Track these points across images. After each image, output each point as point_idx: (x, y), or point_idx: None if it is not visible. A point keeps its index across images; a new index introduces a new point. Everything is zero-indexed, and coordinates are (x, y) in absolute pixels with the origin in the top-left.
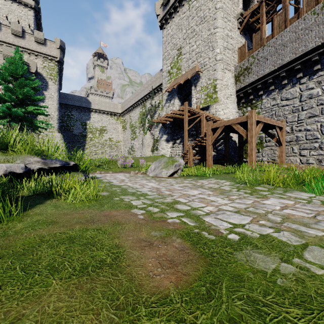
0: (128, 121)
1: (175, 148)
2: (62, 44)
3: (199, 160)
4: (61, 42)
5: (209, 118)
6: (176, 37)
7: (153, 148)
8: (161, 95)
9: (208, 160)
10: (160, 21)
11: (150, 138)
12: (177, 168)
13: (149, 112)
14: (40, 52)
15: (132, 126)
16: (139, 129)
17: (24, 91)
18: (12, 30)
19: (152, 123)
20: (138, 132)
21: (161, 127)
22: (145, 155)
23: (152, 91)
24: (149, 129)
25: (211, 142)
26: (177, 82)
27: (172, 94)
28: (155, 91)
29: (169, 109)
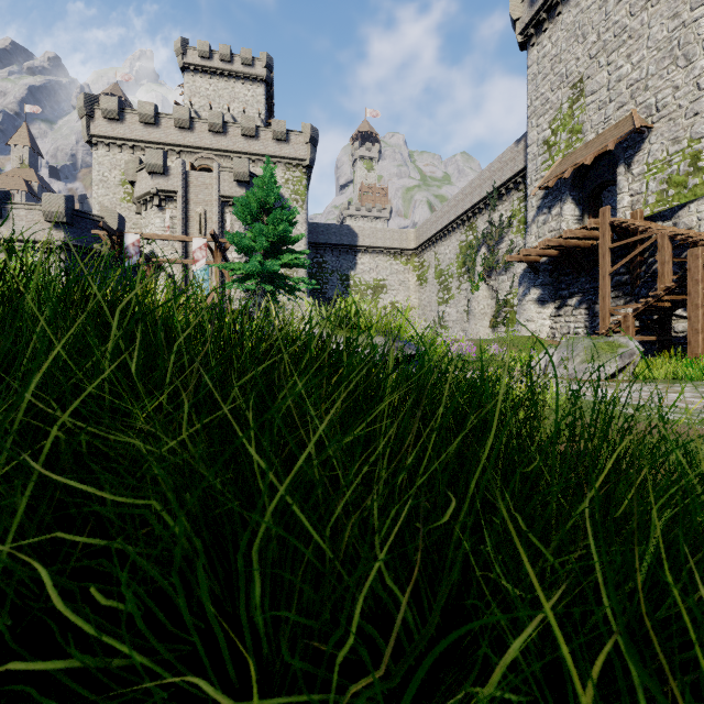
0: (432, 265)
1: (566, 318)
2: (313, 134)
3: (643, 344)
4: (312, 129)
5: (682, 238)
6: (569, 58)
7: (496, 320)
8: (516, 198)
9: (693, 343)
10: (522, 31)
11: (486, 299)
12: (626, 361)
13: (483, 240)
14: (281, 156)
15: (441, 275)
16: (460, 280)
17: (278, 230)
18: (242, 128)
19: (492, 264)
20: (456, 287)
21: (525, 271)
22: (474, 336)
23: (493, 193)
24: (484, 279)
25: (703, 298)
26: (574, 162)
27: (556, 192)
28: (501, 191)
29: (546, 228)
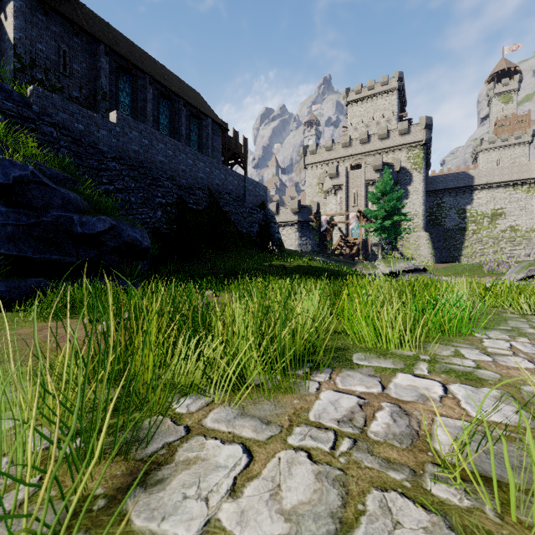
0: None
1: None
2: (427, 122)
3: None
4: (427, 119)
5: None
6: None
7: None
8: None
9: None
10: None
11: None
12: (533, 273)
13: None
14: (404, 144)
15: None
16: None
17: (390, 205)
18: (378, 136)
19: None
20: None
21: None
22: None
23: None
24: None
25: None
26: None
27: None
28: None
29: None
